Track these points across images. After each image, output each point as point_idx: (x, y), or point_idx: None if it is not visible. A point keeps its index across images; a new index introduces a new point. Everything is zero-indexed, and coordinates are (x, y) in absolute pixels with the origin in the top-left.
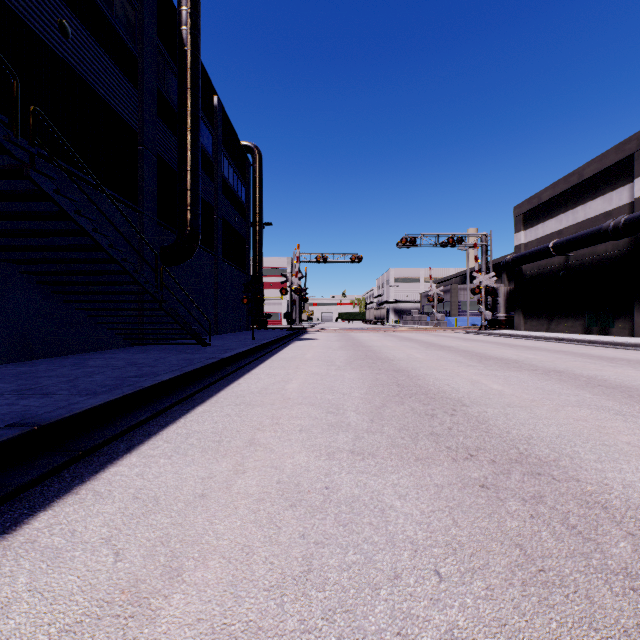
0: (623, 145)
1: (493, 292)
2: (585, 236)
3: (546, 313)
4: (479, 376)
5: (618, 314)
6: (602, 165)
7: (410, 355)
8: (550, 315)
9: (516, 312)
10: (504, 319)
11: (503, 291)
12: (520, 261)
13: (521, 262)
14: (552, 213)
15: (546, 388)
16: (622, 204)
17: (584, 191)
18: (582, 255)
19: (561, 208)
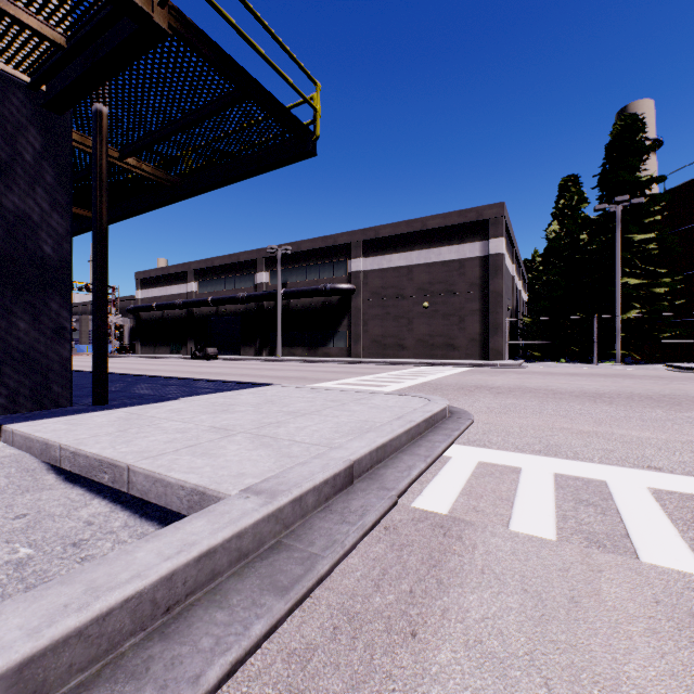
0: (185, 265)
1: (121, 328)
2: (169, 305)
3: (154, 343)
4: (114, 365)
5: (184, 344)
6: (178, 270)
7: (79, 364)
8: (156, 344)
9: (137, 342)
10: (129, 346)
11: (128, 327)
12: (139, 310)
13: (139, 311)
14: (157, 285)
15: (133, 365)
16: (185, 292)
17: (171, 279)
18: (170, 313)
19: (161, 284)
